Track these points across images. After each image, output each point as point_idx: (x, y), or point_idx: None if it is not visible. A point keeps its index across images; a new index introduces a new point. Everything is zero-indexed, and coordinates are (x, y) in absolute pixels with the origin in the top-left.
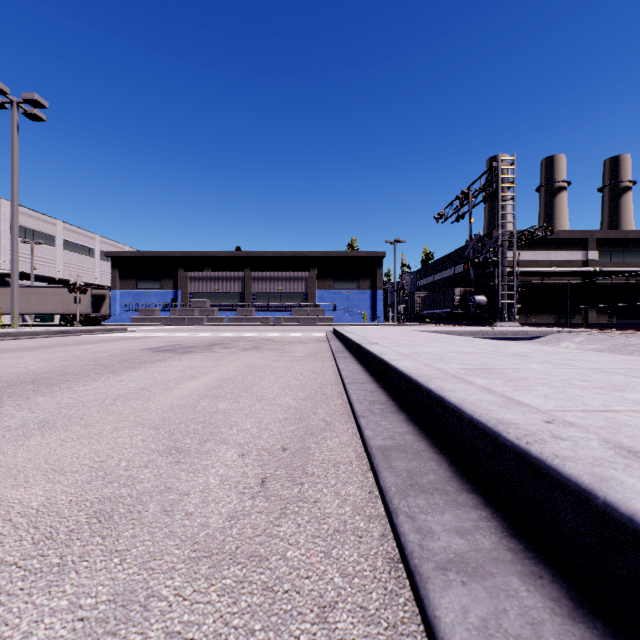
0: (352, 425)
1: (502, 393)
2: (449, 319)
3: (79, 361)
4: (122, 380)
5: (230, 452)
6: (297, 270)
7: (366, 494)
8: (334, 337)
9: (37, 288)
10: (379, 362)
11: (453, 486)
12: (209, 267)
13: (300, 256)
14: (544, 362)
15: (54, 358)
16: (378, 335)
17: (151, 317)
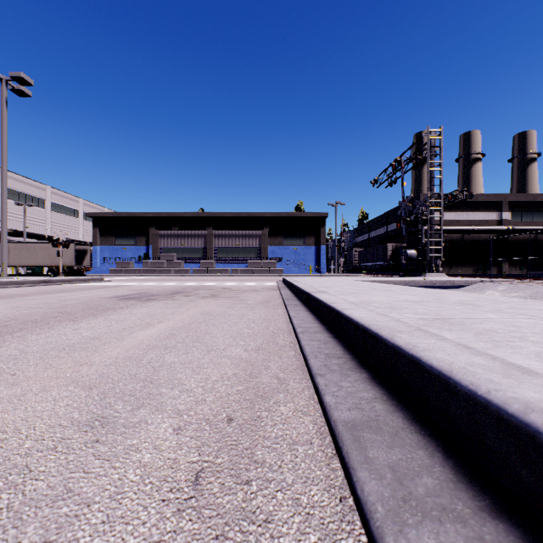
0: (308, 384)
1: (489, 353)
2: (382, 270)
3: (47, 308)
4: (78, 328)
5: (164, 424)
6: (252, 228)
7: (336, 504)
8: (284, 286)
9: (28, 244)
10: (330, 311)
11: (465, 502)
12: (176, 226)
13: (254, 216)
14: (497, 311)
15: (25, 305)
16: (324, 284)
17: (126, 269)
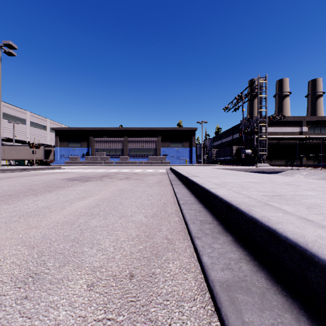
0: (189, 243)
1: None
2: (230, 162)
3: (20, 186)
4: (37, 200)
5: (81, 281)
6: (151, 137)
7: None
8: (171, 172)
9: (15, 146)
10: (201, 189)
11: None
12: (106, 135)
13: (153, 130)
14: (313, 190)
15: (7, 184)
16: (195, 171)
17: (75, 161)
